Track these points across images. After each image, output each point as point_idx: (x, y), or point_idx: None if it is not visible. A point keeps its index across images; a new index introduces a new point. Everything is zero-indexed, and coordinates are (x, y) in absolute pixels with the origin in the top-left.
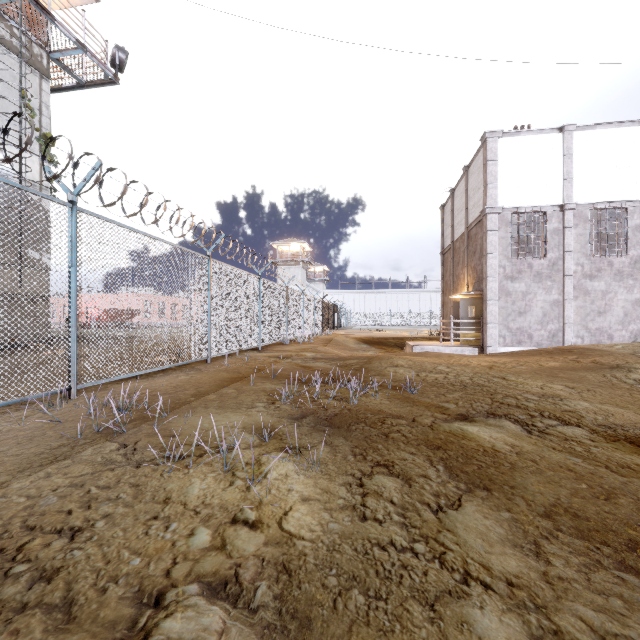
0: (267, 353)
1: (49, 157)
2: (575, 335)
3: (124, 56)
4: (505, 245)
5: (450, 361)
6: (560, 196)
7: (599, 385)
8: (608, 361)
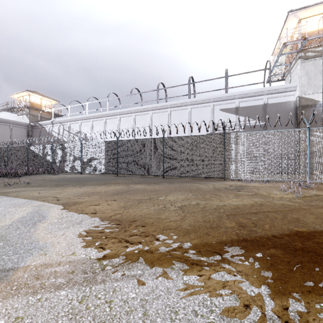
0: None
1: None
2: None
3: None
4: None
5: None
6: None
7: None
8: None
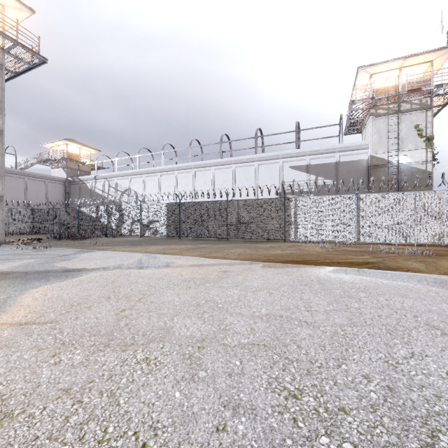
0: None
1: (429, 146)
2: None
3: None
4: None
5: None
6: None
7: None
8: None
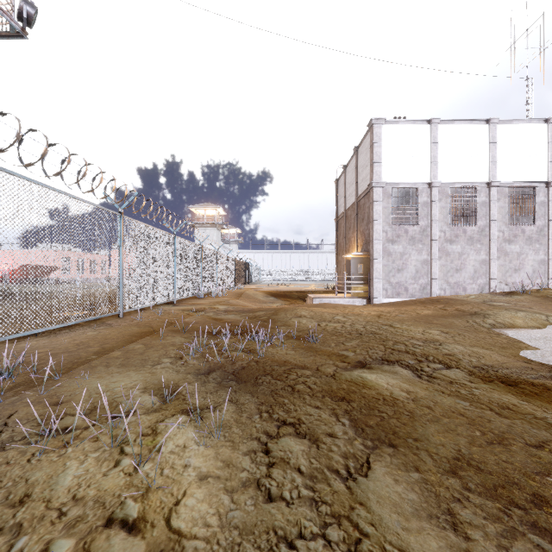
0: (181, 306)
1: None
2: (439, 288)
3: (33, 11)
4: (387, 214)
5: (345, 311)
6: (428, 175)
7: (466, 330)
8: (468, 309)
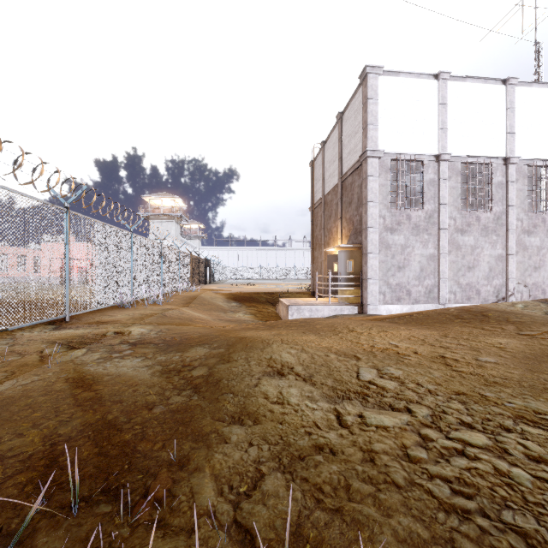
0: (65, 331)
1: None
2: (449, 291)
3: None
4: (385, 193)
5: (363, 345)
6: (436, 146)
7: None
8: None
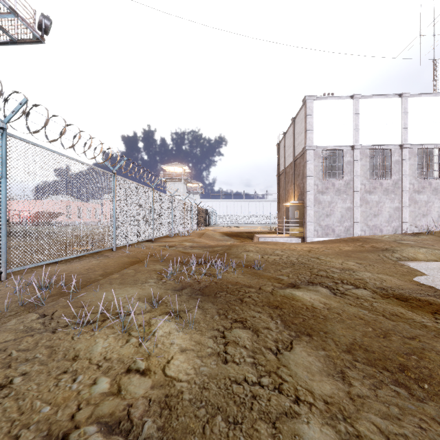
0: (158, 243)
1: None
2: (360, 229)
3: (49, 23)
4: (318, 171)
5: (283, 247)
6: (351, 140)
7: (376, 261)
8: (380, 246)
